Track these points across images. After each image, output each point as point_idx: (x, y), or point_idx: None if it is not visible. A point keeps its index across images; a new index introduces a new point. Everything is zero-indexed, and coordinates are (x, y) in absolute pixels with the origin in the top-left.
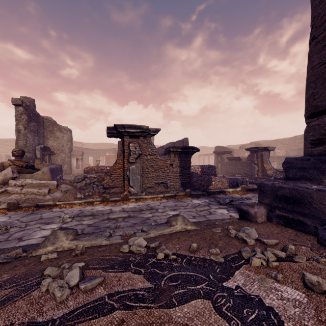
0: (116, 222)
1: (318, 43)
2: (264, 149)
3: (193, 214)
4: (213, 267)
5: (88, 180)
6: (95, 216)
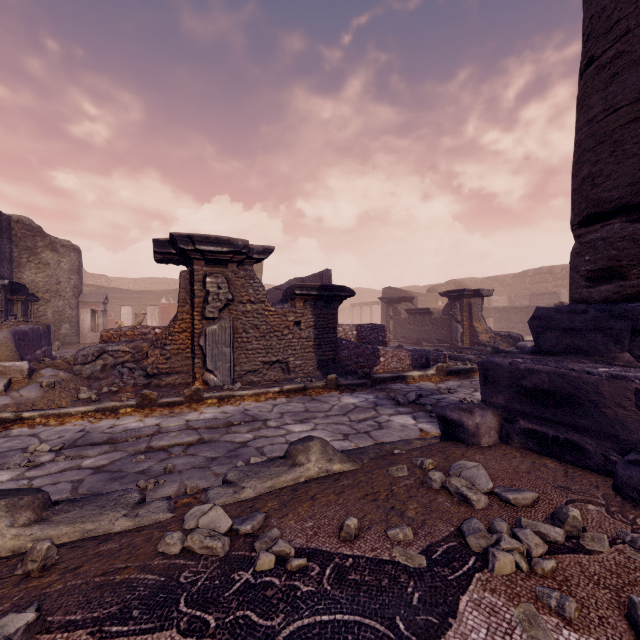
0: (166, 457)
1: (602, 68)
2: (474, 294)
3: (343, 429)
4: (403, 589)
5: (110, 357)
6: (117, 445)
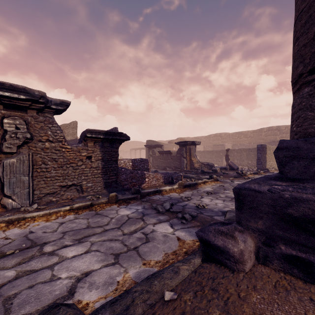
0: None
1: None
2: (192, 143)
3: (116, 247)
4: None
5: None
6: None
